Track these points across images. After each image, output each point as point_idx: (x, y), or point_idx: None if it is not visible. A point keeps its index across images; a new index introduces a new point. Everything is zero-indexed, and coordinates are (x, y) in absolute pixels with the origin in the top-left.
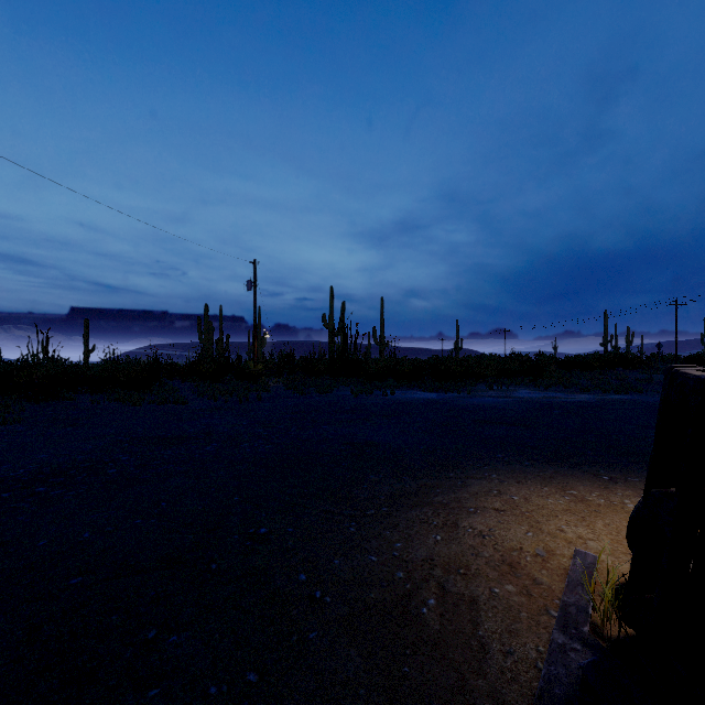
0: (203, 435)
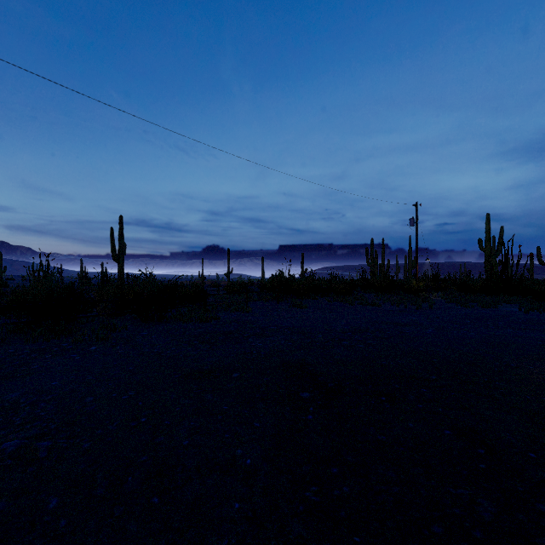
0: (415, 324)
